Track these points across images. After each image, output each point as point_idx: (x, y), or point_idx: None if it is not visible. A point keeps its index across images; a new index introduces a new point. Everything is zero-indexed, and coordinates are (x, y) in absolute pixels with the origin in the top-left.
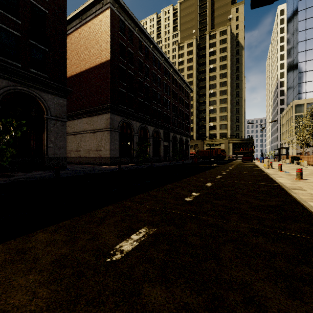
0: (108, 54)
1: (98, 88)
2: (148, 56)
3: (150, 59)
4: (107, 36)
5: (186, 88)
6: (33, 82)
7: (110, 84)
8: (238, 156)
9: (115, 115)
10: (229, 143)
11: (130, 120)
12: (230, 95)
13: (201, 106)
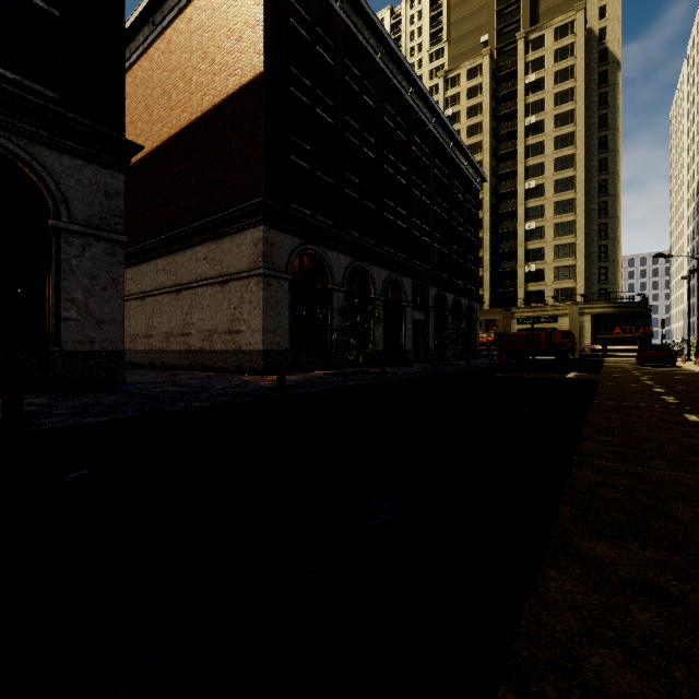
0: (258, 56)
1: (232, 158)
2: (373, 79)
3: (378, 87)
4: (256, 8)
5: (469, 174)
6: (7, 110)
7: (265, 144)
8: (609, 349)
9: (279, 231)
10: (581, 315)
11: (323, 249)
12: (584, 189)
13: (505, 223)
